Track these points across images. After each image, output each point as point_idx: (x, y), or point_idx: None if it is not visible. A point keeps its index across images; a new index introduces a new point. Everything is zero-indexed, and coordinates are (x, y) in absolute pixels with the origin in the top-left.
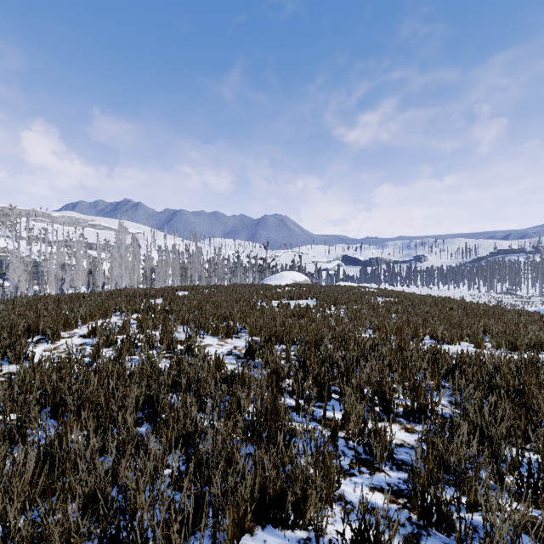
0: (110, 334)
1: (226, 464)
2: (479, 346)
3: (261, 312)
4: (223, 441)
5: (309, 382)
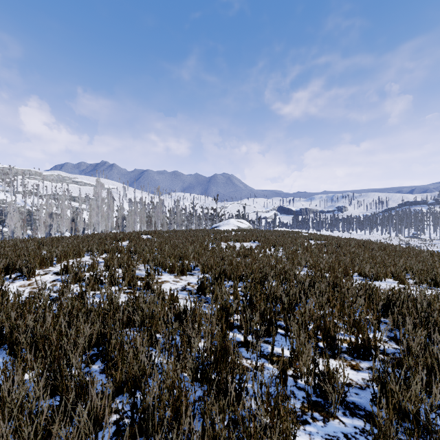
0: (79, 272)
1: (173, 414)
2: (403, 282)
3: (212, 252)
4: (172, 384)
5: (256, 319)
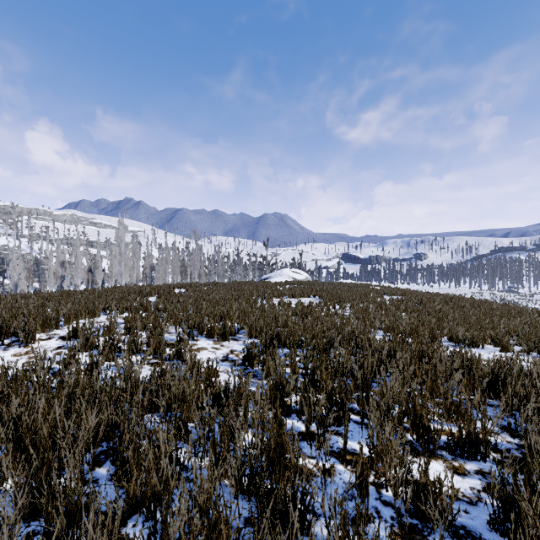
0: (91, 336)
1: None
2: (507, 350)
3: (261, 311)
4: (208, 501)
5: (322, 401)
